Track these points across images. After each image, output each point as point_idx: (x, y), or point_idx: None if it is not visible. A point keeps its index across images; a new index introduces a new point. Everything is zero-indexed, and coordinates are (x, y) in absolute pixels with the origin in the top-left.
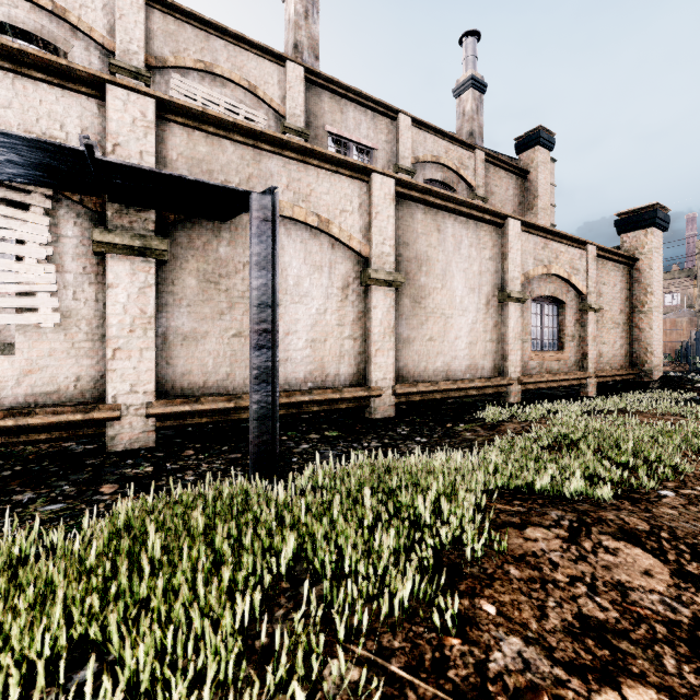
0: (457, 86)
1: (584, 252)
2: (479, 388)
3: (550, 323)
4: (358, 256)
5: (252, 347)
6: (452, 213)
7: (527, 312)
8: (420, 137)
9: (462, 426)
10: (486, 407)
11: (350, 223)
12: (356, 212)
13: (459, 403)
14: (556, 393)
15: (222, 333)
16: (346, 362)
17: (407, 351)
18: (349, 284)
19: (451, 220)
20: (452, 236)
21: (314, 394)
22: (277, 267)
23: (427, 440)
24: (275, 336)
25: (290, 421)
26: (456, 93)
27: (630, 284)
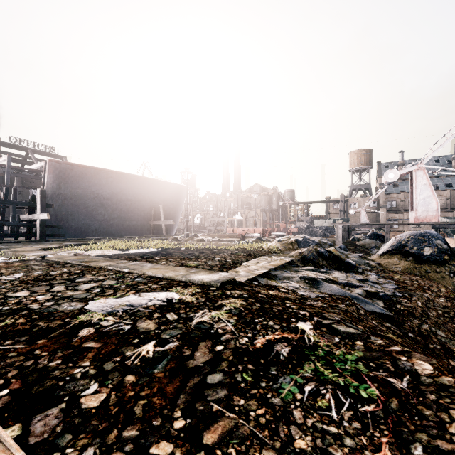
0: None
1: None
2: None
3: None
4: None
5: None
6: None
7: None
8: None
9: None
10: None
11: (450, 216)
12: (451, 215)
13: None
14: None
15: None
16: None
17: None
18: None
19: None
20: None
21: None
22: None
23: None
24: None
25: None
26: None
27: None
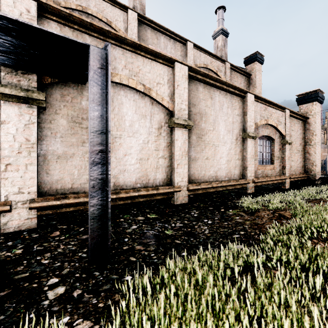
0: (214, 34)
1: (284, 113)
2: (233, 185)
3: (267, 150)
4: (167, 110)
5: (90, 163)
6: (218, 89)
7: (256, 144)
8: (198, 54)
9: (231, 211)
10: (237, 196)
11: (162, 91)
12: (165, 84)
13: (221, 193)
14: (268, 186)
15: (84, 154)
16: (160, 171)
17: (194, 165)
18: (162, 126)
19: (218, 92)
20: (218, 102)
21: (141, 191)
22: (109, 102)
23: (212, 222)
24: (107, 155)
25: (127, 207)
26: (214, 37)
27: (304, 131)
